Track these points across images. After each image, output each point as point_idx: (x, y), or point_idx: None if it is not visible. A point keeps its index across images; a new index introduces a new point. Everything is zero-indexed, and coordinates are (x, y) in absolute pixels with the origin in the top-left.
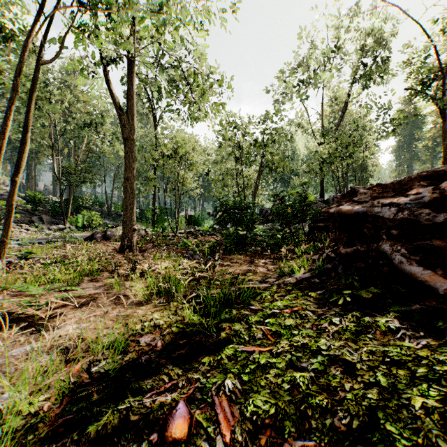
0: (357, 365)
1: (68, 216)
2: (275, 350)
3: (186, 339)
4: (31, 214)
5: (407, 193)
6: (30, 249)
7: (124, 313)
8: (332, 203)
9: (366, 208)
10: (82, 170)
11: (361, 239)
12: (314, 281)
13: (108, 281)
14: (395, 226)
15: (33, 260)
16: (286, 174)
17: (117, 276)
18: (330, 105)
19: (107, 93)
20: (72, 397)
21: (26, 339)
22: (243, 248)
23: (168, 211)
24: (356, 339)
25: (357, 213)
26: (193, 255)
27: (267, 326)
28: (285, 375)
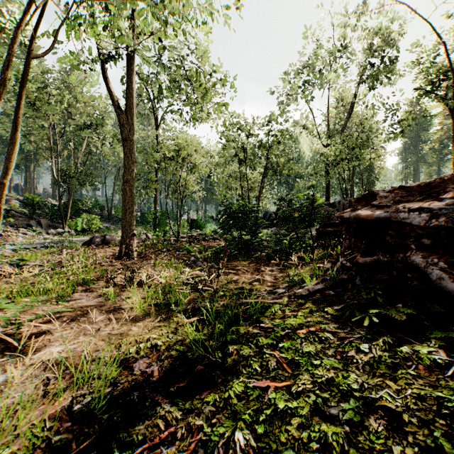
0: (404, 416)
1: (67, 219)
2: (295, 387)
3: (187, 365)
4: (29, 217)
5: (440, 197)
6: (24, 255)
7: (118, 332)
8: (339, 206)
9: (389, 213)
10: (81, 173)
11: (383, 248)
12: (329, 293)
13: (103, 291)
14: (427, 235)
15: (26, 267)
16: (291, 177)
17: (114, 285)
18: (336, 106)
19: (107, 94)
20: (46, 448)
21: (1, 366)
22: (248, 254)
23: (170, 215)
24: (394, 375)
25: (378, 219)
26: (195, 261)
27: (281, 352)
28: (311, 427)
